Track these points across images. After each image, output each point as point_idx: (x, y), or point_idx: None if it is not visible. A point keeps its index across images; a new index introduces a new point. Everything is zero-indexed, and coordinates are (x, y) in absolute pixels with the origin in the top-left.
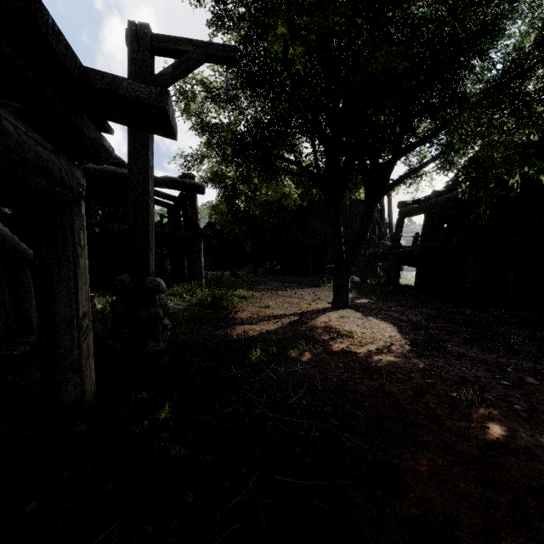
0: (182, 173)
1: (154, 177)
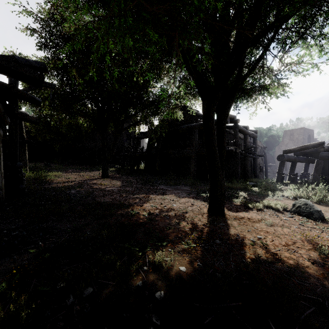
0: None
1: None
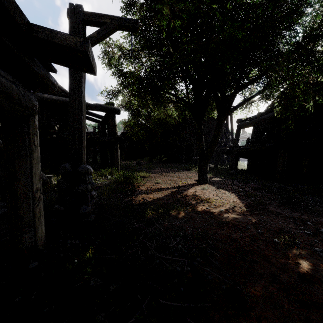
0: (106, 102)
1: (89, 104)
